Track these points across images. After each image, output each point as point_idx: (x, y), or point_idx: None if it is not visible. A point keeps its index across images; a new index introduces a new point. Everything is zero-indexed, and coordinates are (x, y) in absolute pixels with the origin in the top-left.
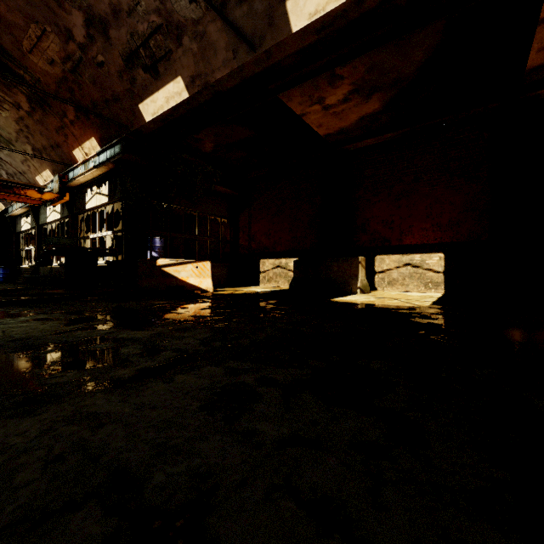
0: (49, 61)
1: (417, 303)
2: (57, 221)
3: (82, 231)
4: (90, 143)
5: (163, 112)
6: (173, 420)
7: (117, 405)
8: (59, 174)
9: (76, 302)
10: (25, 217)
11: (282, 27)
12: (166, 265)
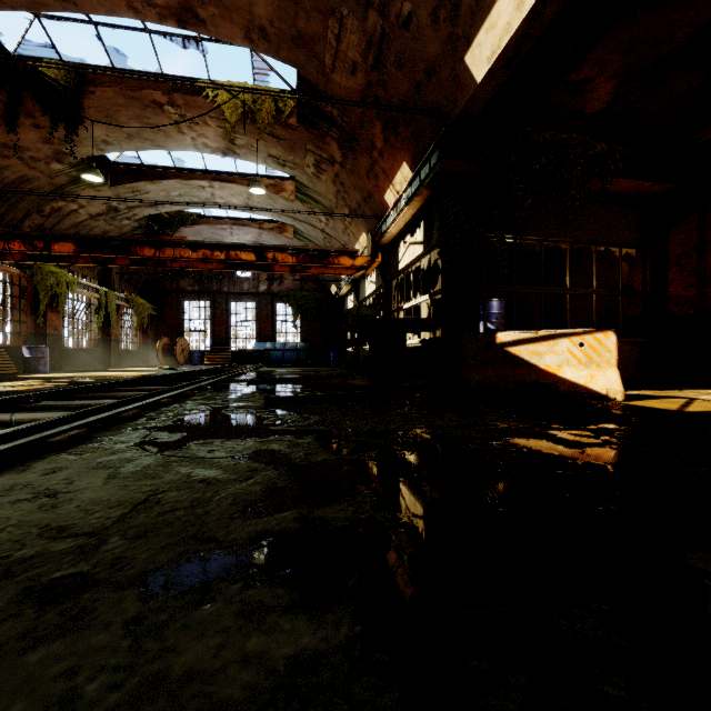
0: (351, 69)
1: None
2: (373, 294)
3: (396, 302)
4: (401, 173)
5: (510, 39)
6: None
7: None
8: (371, 232)
9: (365, 405)
10: (350, 295)
11: None
12: (513, 342)
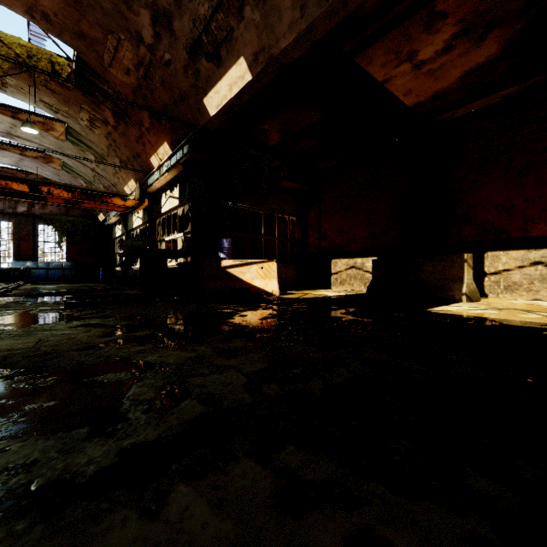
0: (126, 71)
1: None
2: (140, 226)
3: (159, 235)
4: (163, 148)
5: (227, 102)
6: None
7: None
8: (139, 182)
9: (141, 304)
10: (118, 224)
11: None
12: (230, 266)
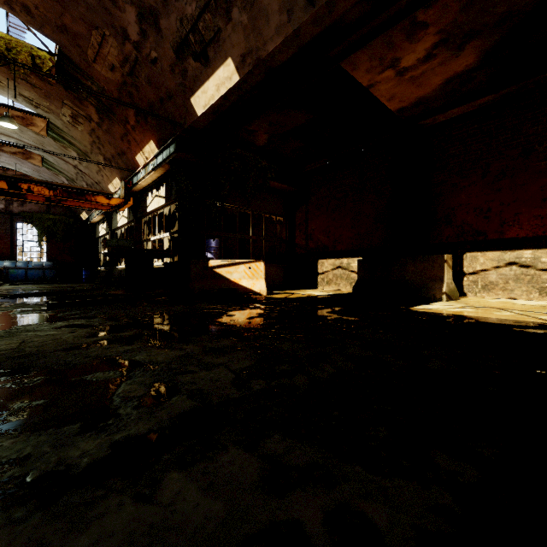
0: (110, 67)
1: (544, 316)
2: (125, 226)
3: (145, 234)
4: (149, 146)
5: (214, 102)
6: None
7: None
8: (124, 180)
9: (127, 304)
10: (102, 223)
11: None
12: (218, 266)
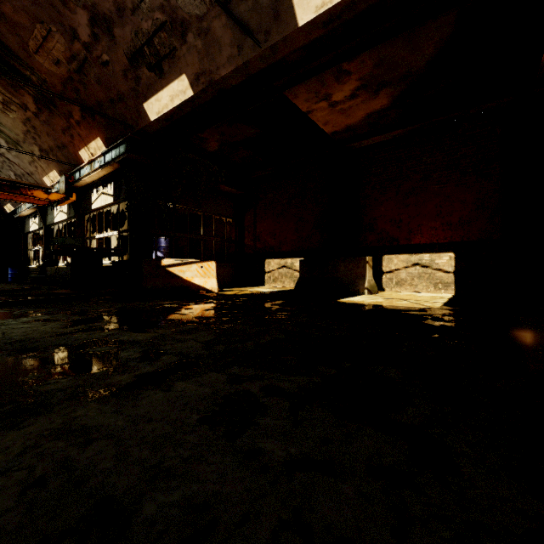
0: (55, 61)
1: (428, 304)
2: (64, 221)
3: (88, 231)
4: (96, 143)
5: (168, 111)
6: (170, 435)
7: (110, 416)
8: (65, 175)
9: (81, 302)
10: (33, 217)
11: (288, 21)
12: (170, 265)
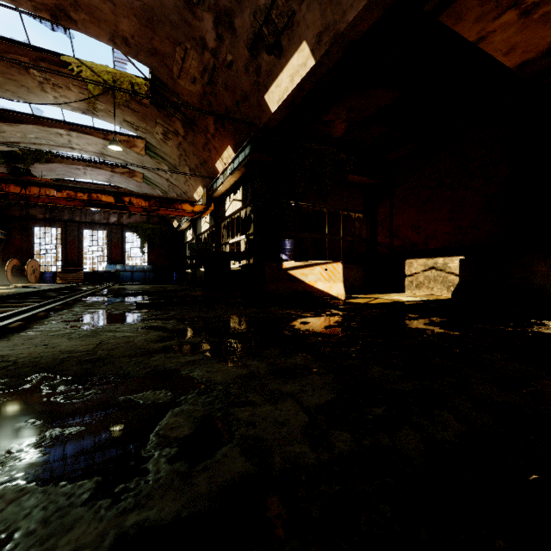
0: (192, 80)
1: None
2: (207, 231)
3: (224, 238)
4: (227, 152)
5: (288, 95)
6: None
7: None
8: (206, 188)
9: (203, 306)
10: (189, 230)
11: None
12: (292, 268)
